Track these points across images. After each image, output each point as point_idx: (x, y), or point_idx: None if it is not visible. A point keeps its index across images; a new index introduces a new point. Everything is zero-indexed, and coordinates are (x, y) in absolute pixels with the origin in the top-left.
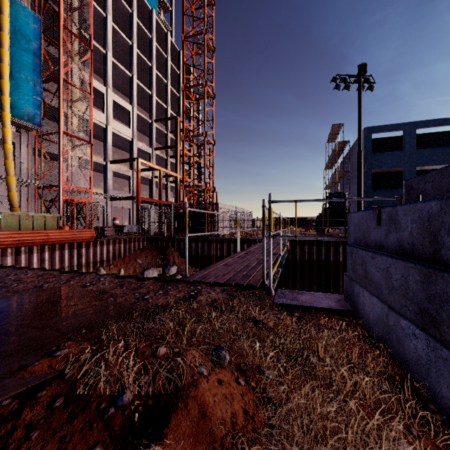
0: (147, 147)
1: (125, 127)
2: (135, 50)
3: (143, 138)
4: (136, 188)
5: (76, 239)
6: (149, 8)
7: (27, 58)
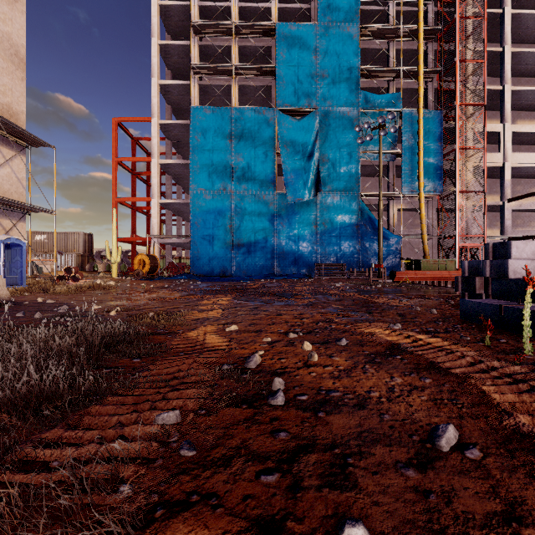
0: None
1: (529, 154)
2: None
3: None
4: None
5: None
6: None
7: (432, 147)
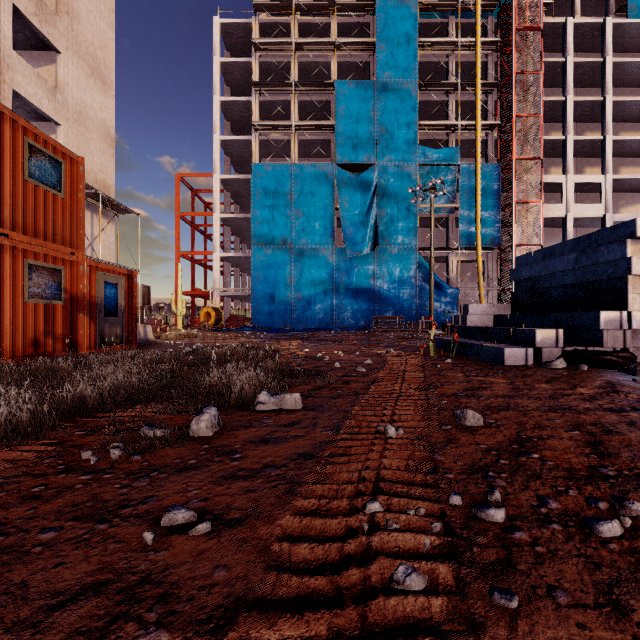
0: (632, 215)
1: (592, 205)
2: (608, 103)
3: (637, 198)
4: None
5: None
6: (637, 23)
7: (490, 200)
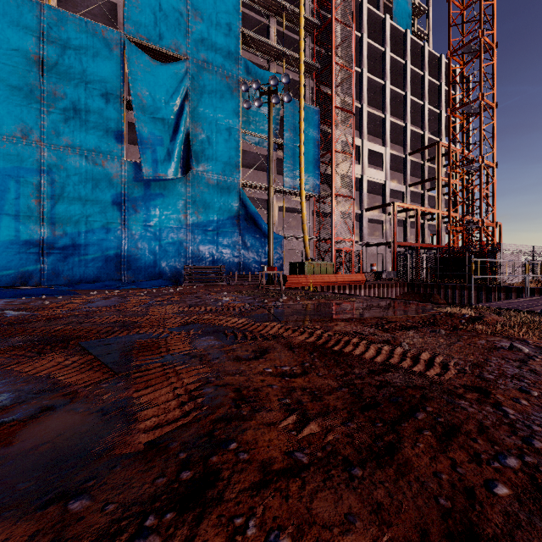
0: (400, 186)
1: (378, 172)
2: (388, 87)
3: (394, 176)
4: (392, 233)
5: (352, 282)
6: (402, 32)
7: (311, 144)
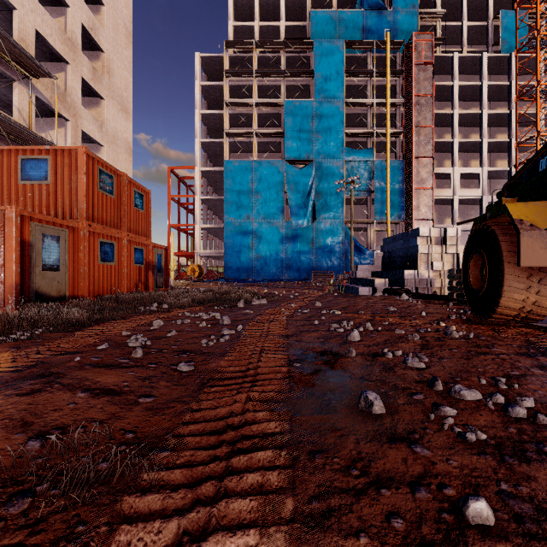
0: None
1: (473, 190)
2: (485, 115)
3: None
4: None
5: None
6: (506, 56)
7: (397, 187)
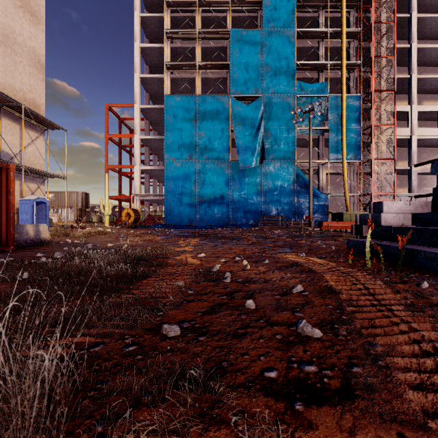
0: None
1: (431, 129)
2: None
3: None
4: None
5: None
6: None
7: (353, 124)
